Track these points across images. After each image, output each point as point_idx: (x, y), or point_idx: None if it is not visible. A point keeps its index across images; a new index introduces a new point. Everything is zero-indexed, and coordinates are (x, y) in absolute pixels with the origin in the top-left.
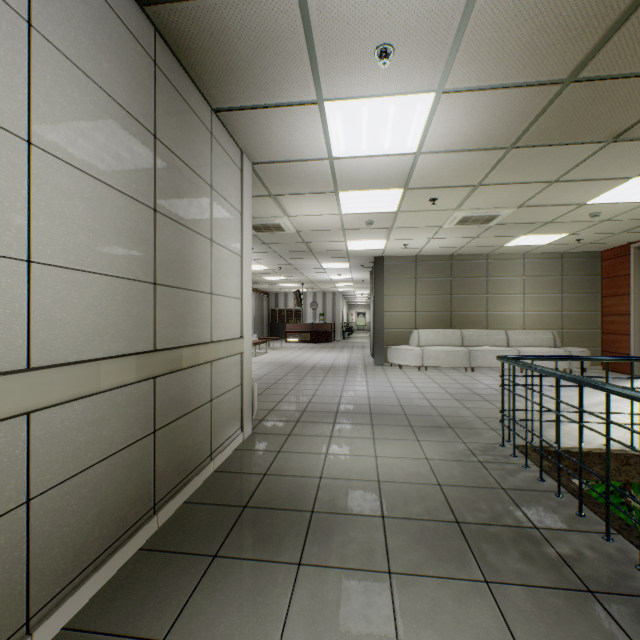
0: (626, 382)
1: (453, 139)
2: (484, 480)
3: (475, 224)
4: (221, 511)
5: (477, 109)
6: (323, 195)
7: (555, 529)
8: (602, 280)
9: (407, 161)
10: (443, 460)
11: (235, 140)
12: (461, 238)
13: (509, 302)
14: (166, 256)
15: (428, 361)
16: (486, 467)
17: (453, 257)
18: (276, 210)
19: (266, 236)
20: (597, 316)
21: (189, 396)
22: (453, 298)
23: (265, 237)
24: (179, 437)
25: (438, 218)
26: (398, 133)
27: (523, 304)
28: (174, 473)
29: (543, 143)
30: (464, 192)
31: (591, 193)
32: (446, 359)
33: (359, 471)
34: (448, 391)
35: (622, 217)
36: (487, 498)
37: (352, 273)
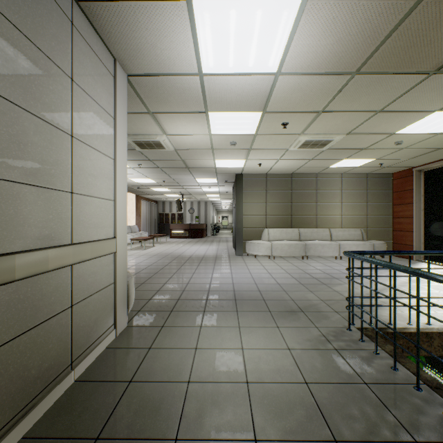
0: (413, 265)
1: (310, 60)
2: (346, 373)
3: (313, 148)
4: None
5: (336, 24)
6: (195, 115)
7: (435, 442)
8: (393, 193)
9: (268, 82)
10: (303, 349)
11: (106, 43)
12: (301, 160)
13: (332, 208)
14: None
15: (276, 252)
16: (343, 356)
17: (293, 175)
18: (156, 128)
19: (150, 153)
20: (390, 218)
21: (33, 308)
22: (293, 205)
23: (149, 154)
24: (14, 361)
25: (286, 141)
26: (262, 48)
27: (341, 210)
28: (3, 408)
29: (382, 70)
30: (309, 118)
31: (402, 124)
32: (289, 250)
33: (227, 370)
34: (293, 276)
35: (415, 146)
36: (355, 399)
37: (219, 187)
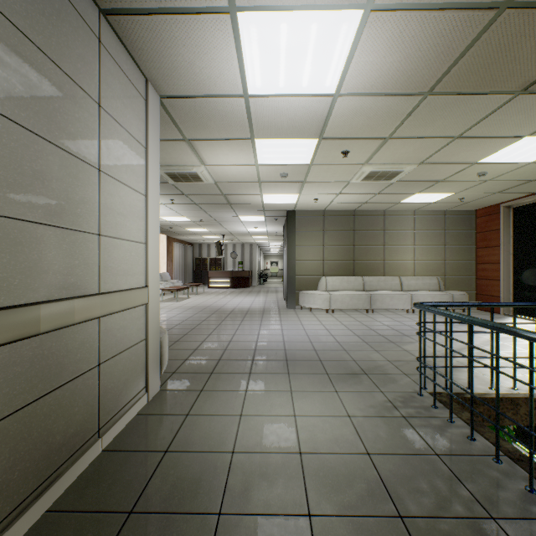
0: (500, 320)
1: (373, 79)
2: (414, 443)
3: (379, 180)
4: (94, 525)
5: (404, 38)
6: (239, 142)
7: (514, 518)
8: (476, 234)
9: (325, 104)
10: (366, 417)
11: (136, 62)
12: (365, 194)
13: (402, 252)
14: (9, 175)
15: (335, 304)
16: (412, 424)
17: (356, 212)
18: (192, 158)
19: (185, 187)
20: (472, 264)
21: (58, 366)
22: (356, 248)
23: (184, 188)
24: (38, 425)
25: (347, 173)
26: (318, 66)
27: (414, 254)
28: (27, 477)
29: (458, 90)
30: (375, 145)
31: (485, 152)
32: (350, 302)
33: (277, 439)
34: (356, 333)
35: (502, 178)
36: (424, 471)
37: (267, 226)
